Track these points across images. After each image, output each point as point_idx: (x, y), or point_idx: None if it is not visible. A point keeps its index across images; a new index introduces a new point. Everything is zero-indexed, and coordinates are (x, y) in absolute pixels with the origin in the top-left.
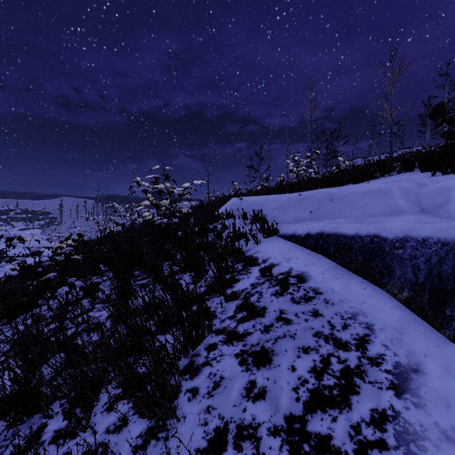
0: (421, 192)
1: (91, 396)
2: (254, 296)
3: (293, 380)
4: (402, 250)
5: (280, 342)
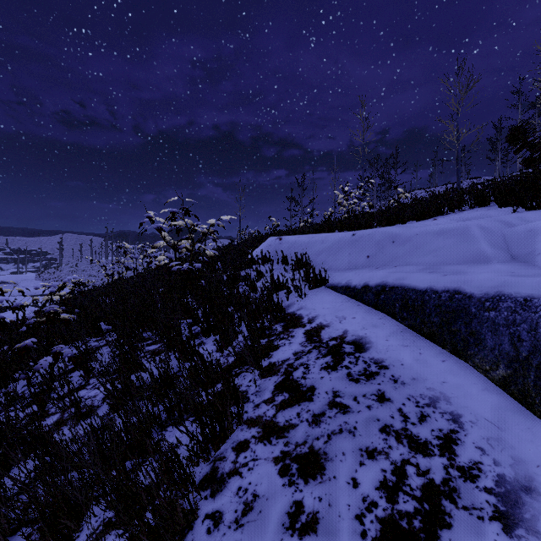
0: (509, 233)
1: (69, 525)
2: (299, 370)
3: (355, 502)
4: (494, 312)
5: (335, 440)
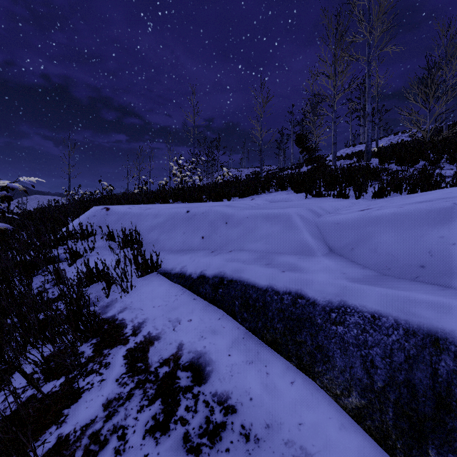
0: (321, 223)
1: None
2: (109, 445)
3: None
4: (343, 328)
5: None
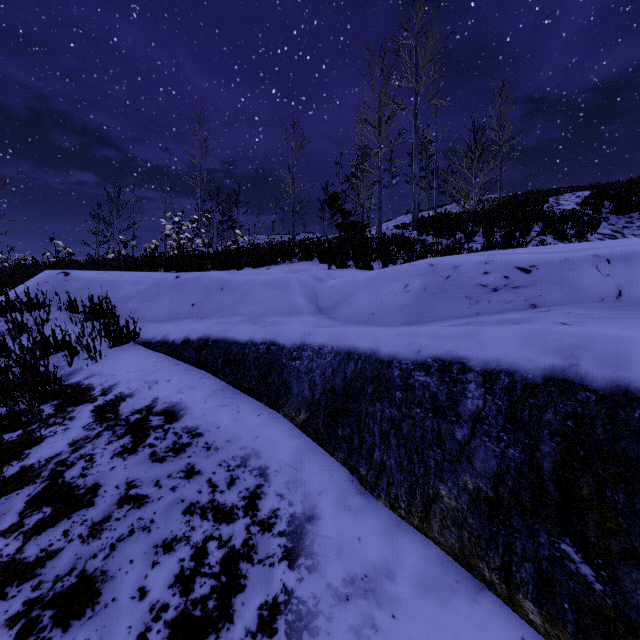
0: (319, 288)
1: None
2: (76, 466)
3: (140, 618)
4: (299, 361)
5: (122, 548)
